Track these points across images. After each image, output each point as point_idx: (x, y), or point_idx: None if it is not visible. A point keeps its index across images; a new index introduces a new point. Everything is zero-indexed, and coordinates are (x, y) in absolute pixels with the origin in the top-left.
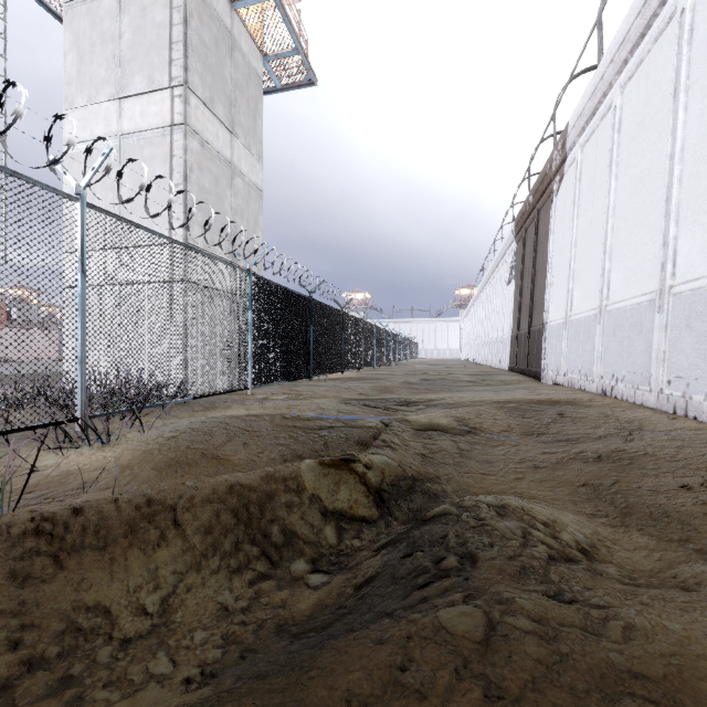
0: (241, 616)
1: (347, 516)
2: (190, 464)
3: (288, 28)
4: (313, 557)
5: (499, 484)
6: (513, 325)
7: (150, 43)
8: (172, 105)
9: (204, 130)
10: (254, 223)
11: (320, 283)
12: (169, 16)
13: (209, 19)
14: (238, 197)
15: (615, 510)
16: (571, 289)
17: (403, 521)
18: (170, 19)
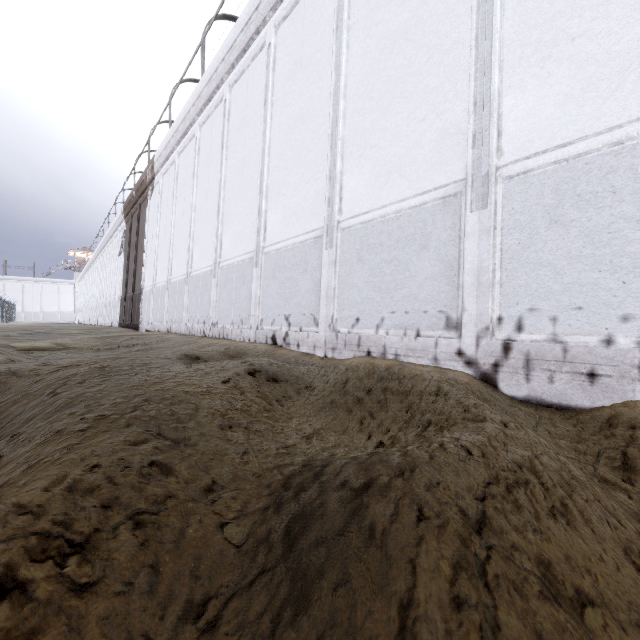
0: None
1: None
2: None
3: None
4: None
5: None
6: (123, 289)
7: None
8: None
9: None
10: None
11: None
12: None
13: None
14: None
15: None
16: (156, 267)
17: None
18: None
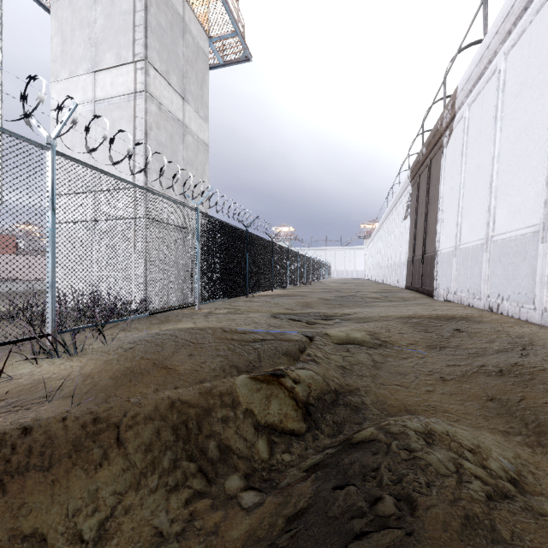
0: (174, 545)
1: (277, 430)
2: (143, 374)
3: (229, 14)
4: (246, 472)
5: (413, 396)
6: (408, 252)
7: (118, 27)
8: (135, 76)
9: (161, 97)
10: (202, 171)
11: (254, 219)
12: (133, 4)
13: (165, 7)
14: (188, 150)
15: (528, 428)
16: (460, 223)
17: (329, 435)
18: (134, 7)
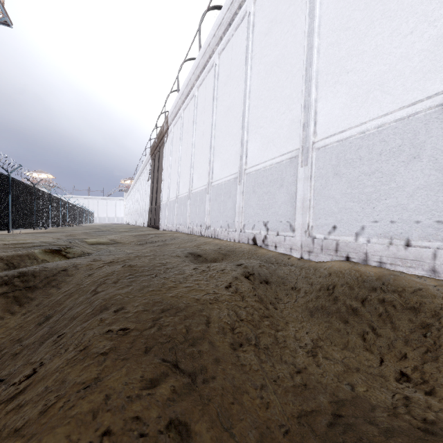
0: None
1: None
2: None
3: None
4: None
5: None
6: (150, 203)
7: None
8: None
9: None
10: None
11: (18, 167)
12: None
13: None
14: None
15: None
16: (169, 188)
17: None
18: None
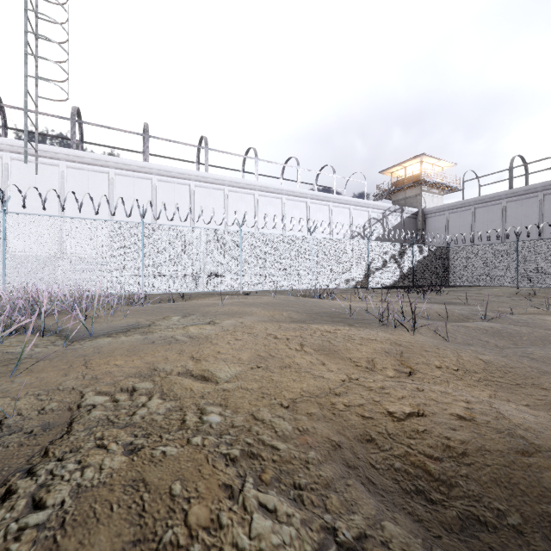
0: None
1: None
2: None
3: None
4: None
5: None
6: None
7: None
8: None
9: None
10: None
11: None
12: None
13: None
14: None
15: None
16: None
17: None
18: None
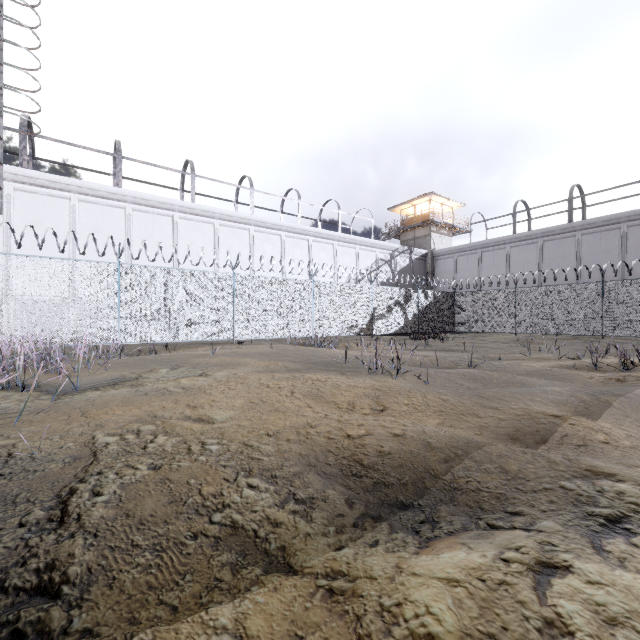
0: None
1: None
2: None
3: None
4: None
5: None
6: None
7: None
8: None
9: None
10: None
11: None
12: None
13: None
14: None
15: None
16: None
17: None
18: None
